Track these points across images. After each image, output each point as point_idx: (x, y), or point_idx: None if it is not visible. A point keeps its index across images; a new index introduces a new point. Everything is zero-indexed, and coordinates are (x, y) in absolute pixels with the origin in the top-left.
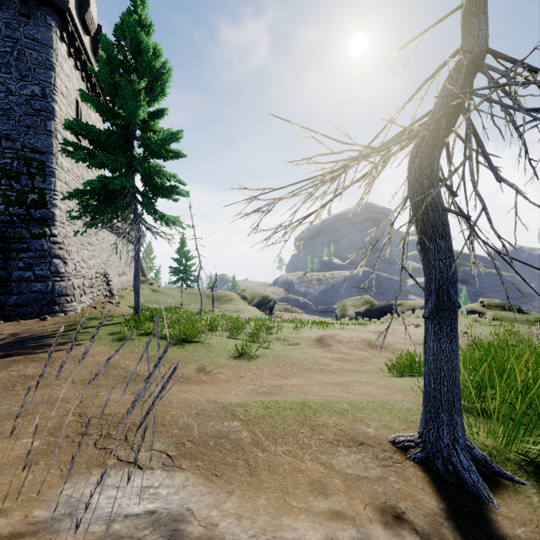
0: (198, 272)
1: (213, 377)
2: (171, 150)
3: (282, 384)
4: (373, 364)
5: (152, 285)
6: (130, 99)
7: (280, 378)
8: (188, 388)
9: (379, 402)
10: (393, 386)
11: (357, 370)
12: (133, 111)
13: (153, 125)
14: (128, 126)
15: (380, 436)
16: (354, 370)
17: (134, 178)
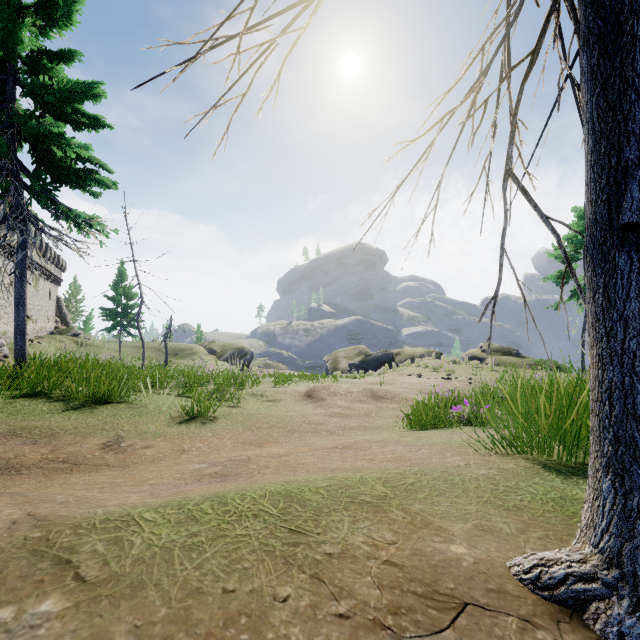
0: (139, 309)
1: (129, 456)
2: (85, 113)
3: (251, 456)
4: (381, 418)
5: (77, 336)
6: (1, 8)
7: (251, 447)
8: (60, 481)
9: (434, 473)
10: (429, 442)
11: (363, 427)
12: (9, 31)
13: (51, 68)
14: (5, 62)
15: (490, 565)
16: (360, 428)
17: (15, 147)
